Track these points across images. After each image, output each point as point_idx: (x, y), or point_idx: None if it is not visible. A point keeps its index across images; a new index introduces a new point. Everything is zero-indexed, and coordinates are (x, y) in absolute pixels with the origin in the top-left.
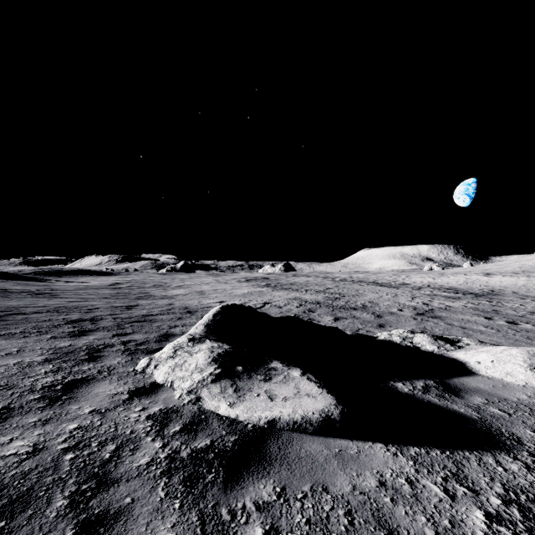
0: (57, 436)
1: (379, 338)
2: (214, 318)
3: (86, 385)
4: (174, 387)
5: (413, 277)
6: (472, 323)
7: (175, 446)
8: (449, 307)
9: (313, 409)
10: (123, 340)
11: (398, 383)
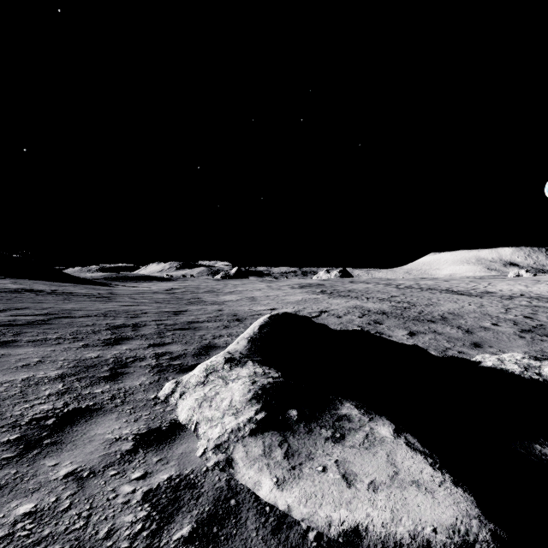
0: None
1: (485, 364)
2: (260, 331)
3: (85, 420)
4: (198, 433)
5: (497, 284)
6: None
7: None
8: None
9: (432, 520)
10: (157, 352)
11: None
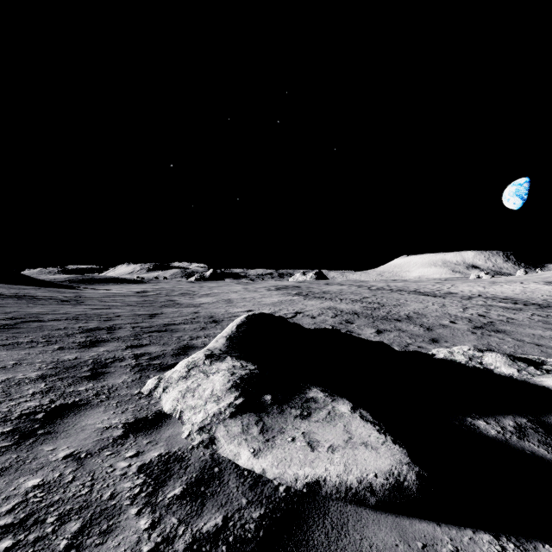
0: (3, 501)
1: (438, 356)
2: (238, 330)
3: (74, 414)
4: (183, 419)
5: (459, 285)
6: (548, 340)
7: (169, 528)
8: (511, 319)
9: (374, 468)
10: (136, 353)
11: (478, 420)
